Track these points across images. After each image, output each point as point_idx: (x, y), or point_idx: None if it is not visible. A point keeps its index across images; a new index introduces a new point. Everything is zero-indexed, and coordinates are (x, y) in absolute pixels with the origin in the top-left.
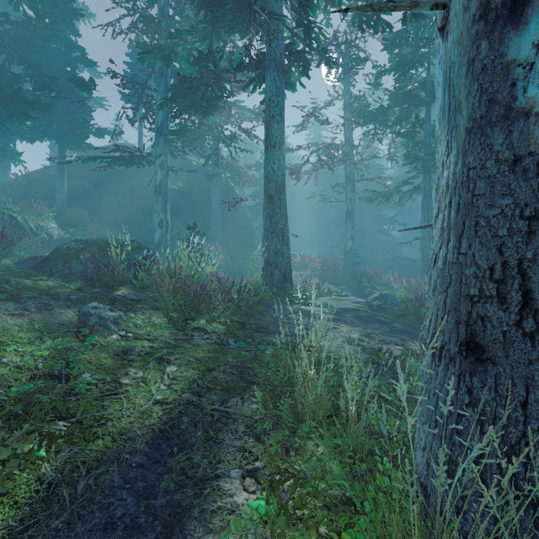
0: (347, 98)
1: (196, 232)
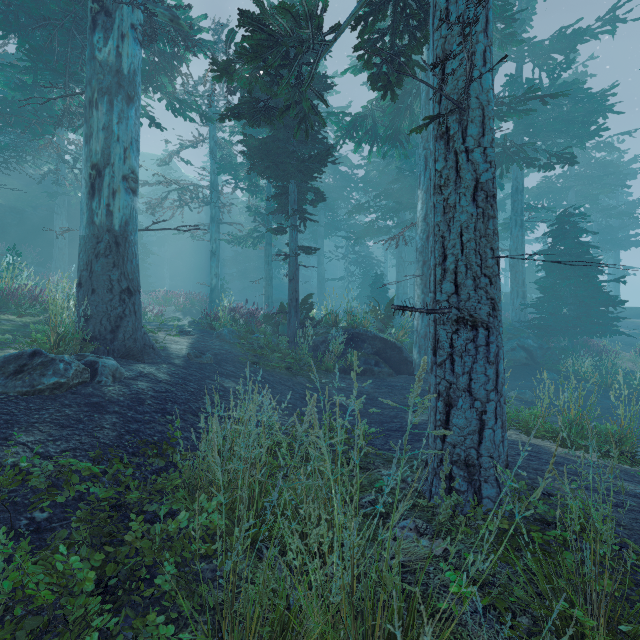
0: (213, 144)
1: (17, 255)
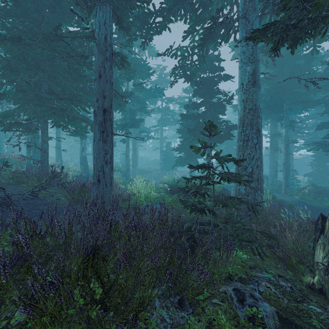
0: None
1: None
